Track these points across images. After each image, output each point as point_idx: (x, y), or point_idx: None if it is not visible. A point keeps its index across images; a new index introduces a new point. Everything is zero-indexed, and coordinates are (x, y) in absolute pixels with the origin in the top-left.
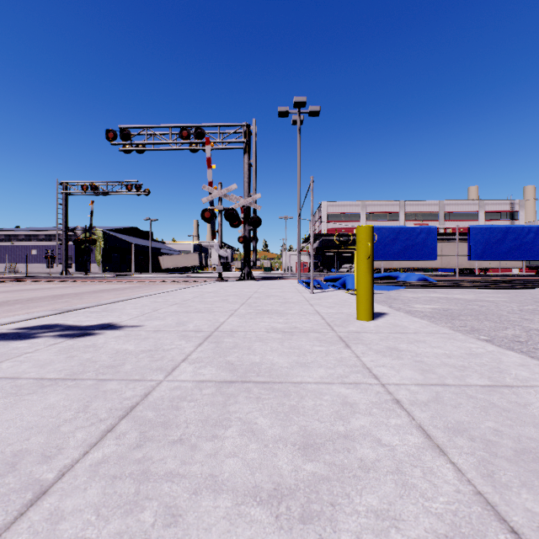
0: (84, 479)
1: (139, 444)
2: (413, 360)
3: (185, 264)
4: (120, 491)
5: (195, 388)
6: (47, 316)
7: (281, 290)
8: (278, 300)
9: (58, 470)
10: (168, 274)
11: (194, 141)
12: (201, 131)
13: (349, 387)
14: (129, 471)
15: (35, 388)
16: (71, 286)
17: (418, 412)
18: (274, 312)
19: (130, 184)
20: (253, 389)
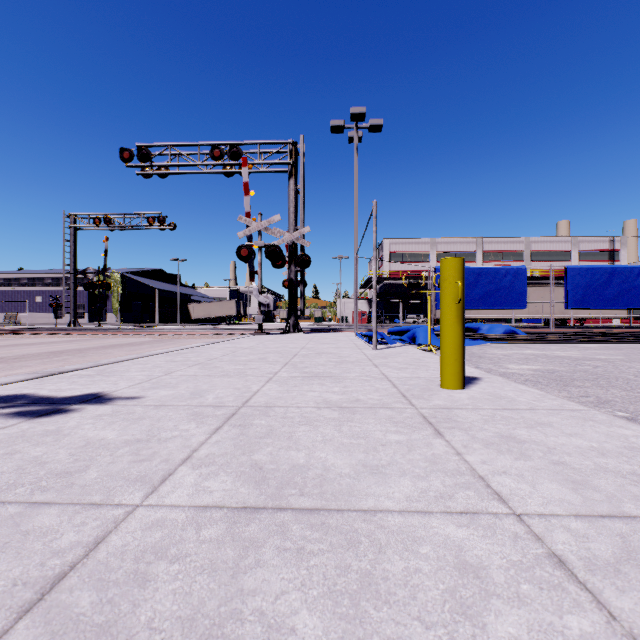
0: None
1: None
2: (547, 460)
3: (220, 314)
4: None
5: (190, 525)
6: (18, 382)
7: (335, 345)
8: (332, 358)
9: None
10: (199, 326)
11: (229, 163)
12: (237, 150)
13: (460, 523)
14: None
15: None
16: (77, 340)
17: (613, 593)
18: (326, 375)
19: (152, 217)
20: (291, 527)
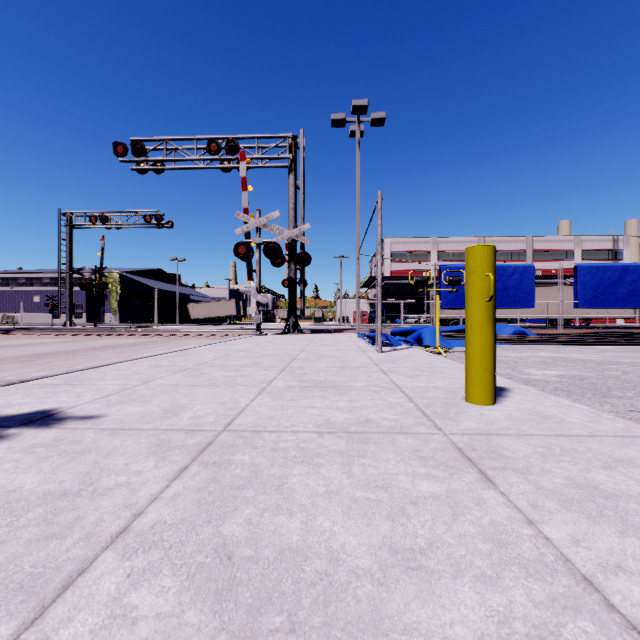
0: None
1: None
2: None
3: (219, 314)
4: None
5: None
6: None
7: (337, 347)
8: (334, 363)
9: None
10: (199, 326)
11: (226, 157)
12: (235, 144)
13: None
14: None
15: None
16: (68, 341)
17: None
18: (328, 385)
19: (150, 215)
20: None
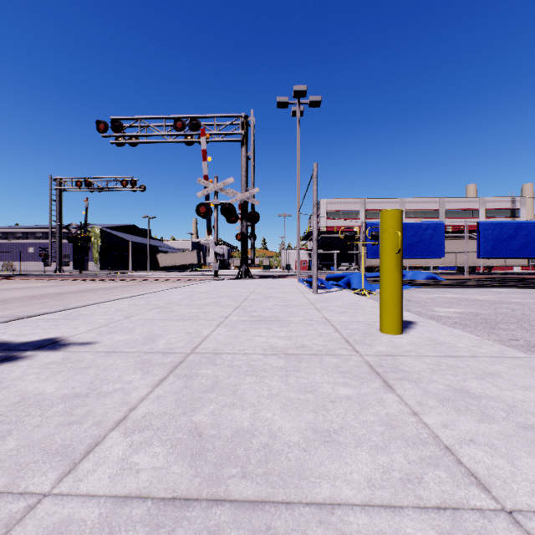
0: None
1: None
2: (514, 422)
3: (183, 262)
4: None
5: (99, 532)
6: None
7: (281, 289)
8: (278, 302)
9: None
10: (166, 273)
11: (189, 133)
12: (196, 122)
13: (442, 528)
14: None
15: None
16: (59, 285)
17: None
18: (273, 319)
19: (126, 180)
20: None
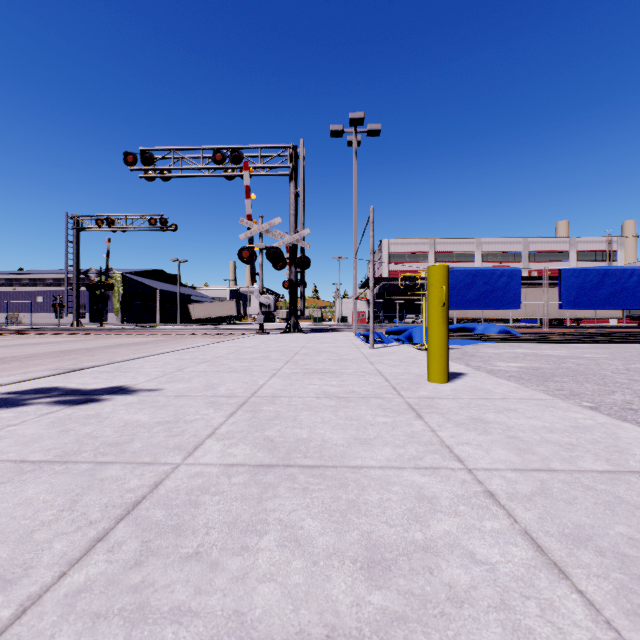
0: (53, 619)
1: (138, 560)
2: (504, 435)
3: (220, 314)
4: (101, 639)
5: (222, 475)
6: (45, 377)
7: (334, 344)
8: (330, 357)
9: (18, 603)
10: (200, 326)
11: (230, 166)
12: (238, 154)
13: (425, 474)
14: (119, 605)
15: (11, 475)
16: (82, 340)
17: (521, 510)
18: (325, 371)
19: (154, 218)
20: (298, 476)
